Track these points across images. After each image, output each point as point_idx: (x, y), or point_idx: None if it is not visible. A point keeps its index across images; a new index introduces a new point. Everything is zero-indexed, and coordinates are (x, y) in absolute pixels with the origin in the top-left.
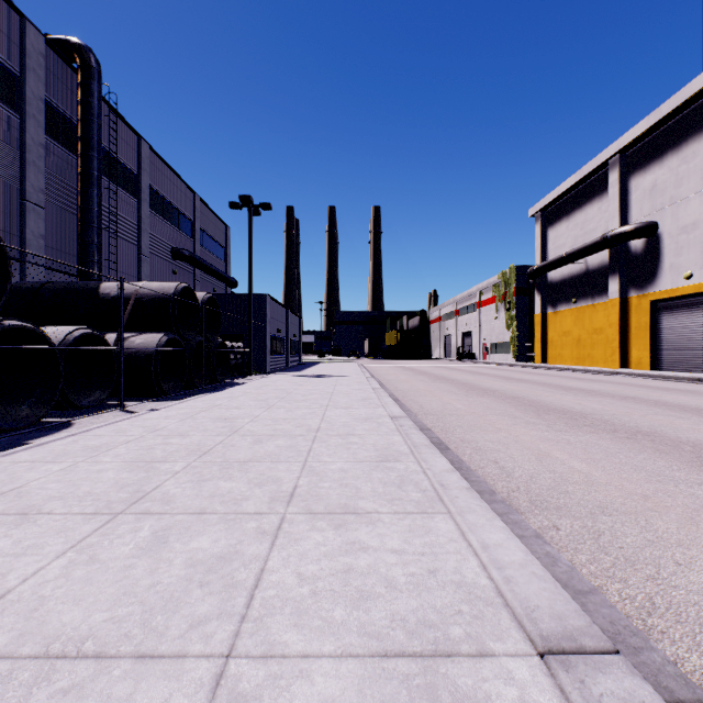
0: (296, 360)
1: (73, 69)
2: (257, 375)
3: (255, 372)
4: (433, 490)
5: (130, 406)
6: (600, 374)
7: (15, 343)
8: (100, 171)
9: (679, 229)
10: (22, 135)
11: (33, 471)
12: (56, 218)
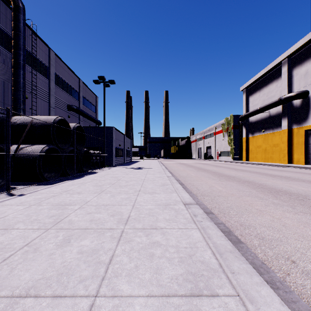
0: (129, 159)
1: (10, 8)
2: (107, 167)
3: (106, 166)
4: None
5: (16, 190)
6: (279, 166)
7: None
8: (24, 61)
9: None
10: None
11: None
12: (0, 85)
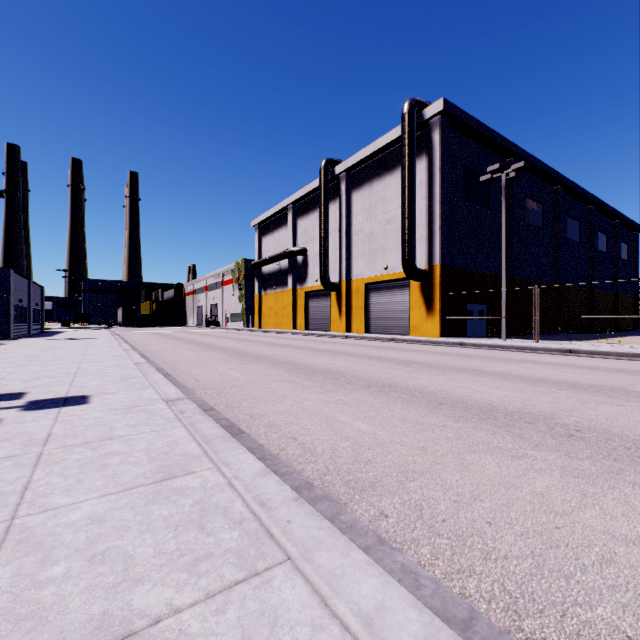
0: (37, 329)
1: None
2: (2, 340)
3: None
4: (130, 358)
5: None
6: (280, 333)
7: None
8: None
9: (314, 254)
10: None
11: None
12: None
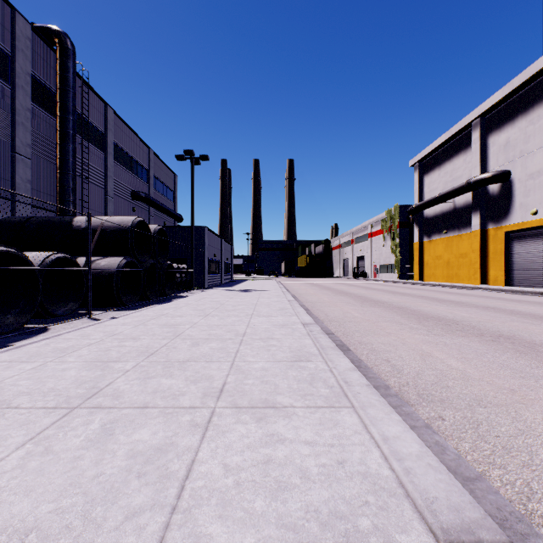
0: (228, 278)
1: (53, 51)
2: (198, 289)
3: (196, 288)
4: (338, 386)
5: (95, 315)
6: (465, 289)
7: (3, 264)
8: (74, 130)
9: (527, 175)
10: (13, 102)
11: (9, 370)
12: (40, 166)
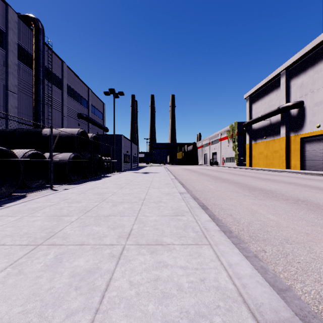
0: (135, 165)
1: (31, 29)
2: (117, 172)
3: (116, 171)
4: (201, 231)
5: (55, 187)
6: (277, 171)
7: None
8: (43, 77)
9: (314, 104)
10: (6, 60)
11: (0, 221)
12: (23, 98)
